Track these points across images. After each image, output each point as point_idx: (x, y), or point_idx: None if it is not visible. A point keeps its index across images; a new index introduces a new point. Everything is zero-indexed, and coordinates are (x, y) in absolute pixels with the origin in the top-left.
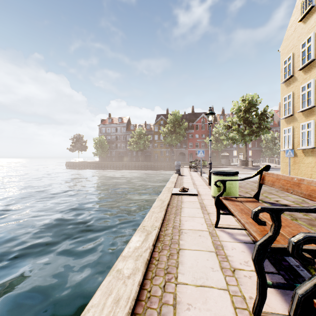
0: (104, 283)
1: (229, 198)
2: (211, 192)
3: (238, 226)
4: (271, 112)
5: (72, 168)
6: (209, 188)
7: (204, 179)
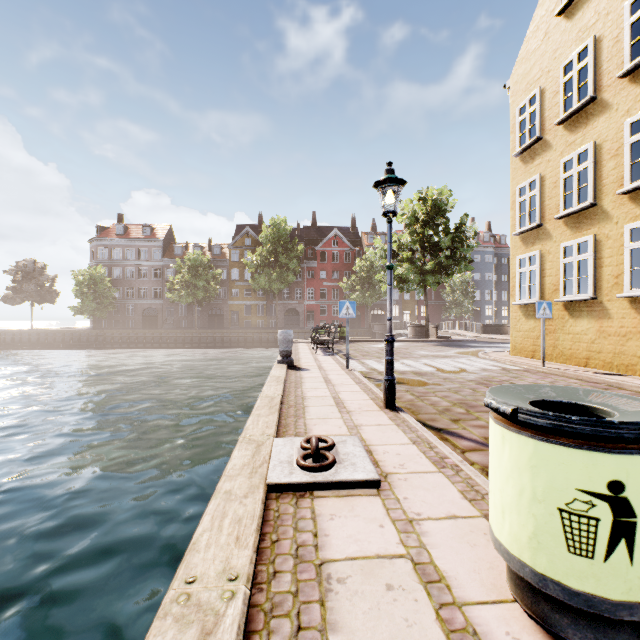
0: None
1: None
2: (414, 450)
3: None
4: (474, 228)
5: (11, 346)
6: (397, 427)
7: (361, 381)
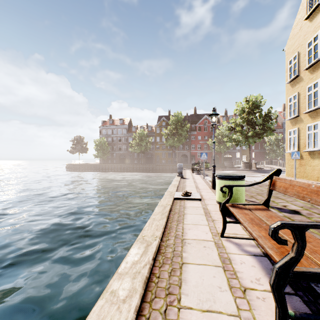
0: (95, 309)
1: (237, 205)
2: (215, 196)
3: (245, 236)
4: (276, 114)
5: (73, 170)
6: (213, 192)
7: (207, 182)
